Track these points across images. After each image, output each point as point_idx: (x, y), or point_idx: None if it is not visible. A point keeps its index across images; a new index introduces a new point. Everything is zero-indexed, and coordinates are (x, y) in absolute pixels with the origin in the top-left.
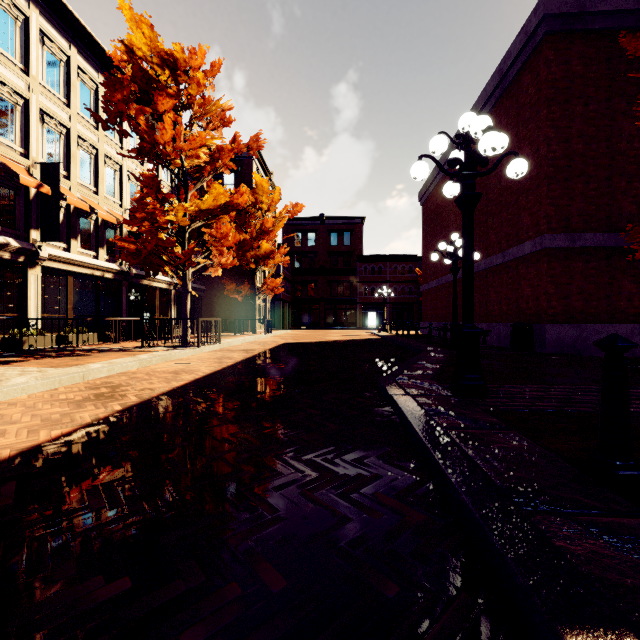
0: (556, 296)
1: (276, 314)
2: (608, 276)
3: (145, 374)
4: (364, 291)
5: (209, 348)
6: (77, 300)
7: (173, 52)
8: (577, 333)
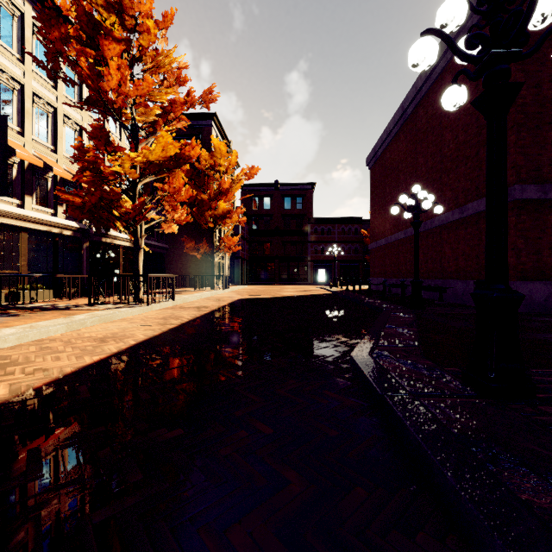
0: (526, 251)
1: (235, 271)
2: None
3: (64, 342)
4: (314, 250)
5: (160, 305)
6: (33, 257)
7: None
8: (549, 291)
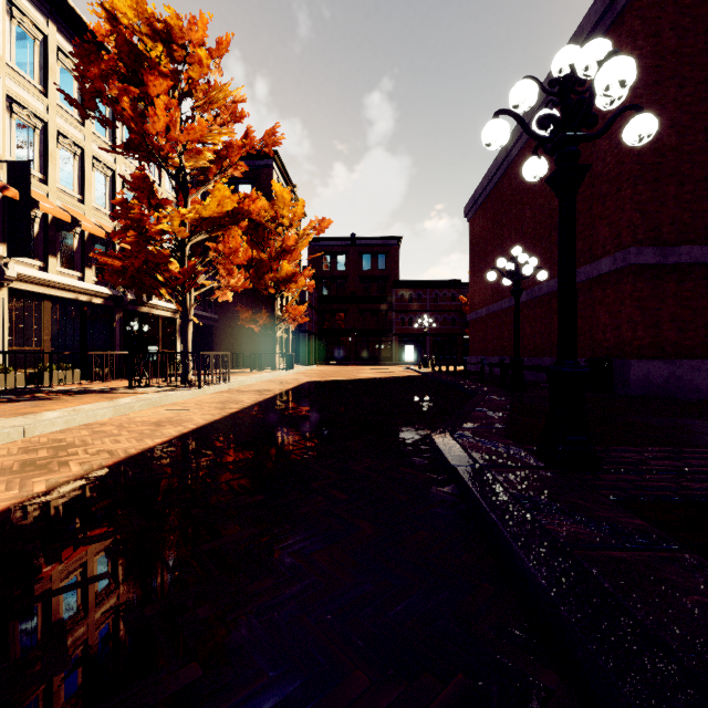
0: (643, 324)
1: (301, 347)
2: (707, 300)
3: (116, 426)
4: (401, 321)
5: (214, 388)
6: (57, 330)
7: (166, 18)
8: (669, 370)
